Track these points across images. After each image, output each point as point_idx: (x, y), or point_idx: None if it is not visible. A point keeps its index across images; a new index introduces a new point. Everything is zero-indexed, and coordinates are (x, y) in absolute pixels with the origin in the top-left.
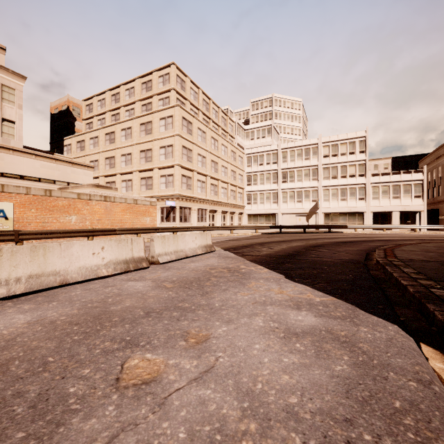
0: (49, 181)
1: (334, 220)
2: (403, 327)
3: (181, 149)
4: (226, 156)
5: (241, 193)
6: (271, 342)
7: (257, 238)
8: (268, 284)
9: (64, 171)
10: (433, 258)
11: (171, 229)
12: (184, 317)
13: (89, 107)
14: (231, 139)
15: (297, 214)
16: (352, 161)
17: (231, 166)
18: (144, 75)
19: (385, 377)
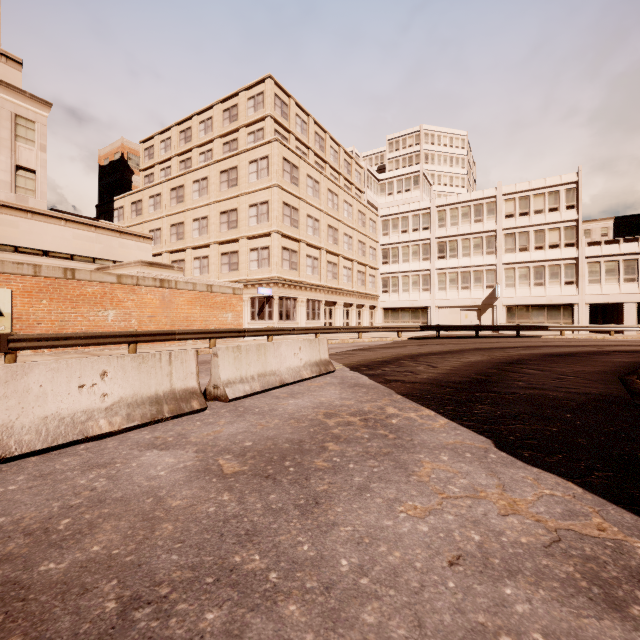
0: (86, 259)
1: (523, 317)
2: None
3: (281, 207)
4: (350, 219)
5: (373, 275)
6: None
7: (402, 346)
8: (465, 468)
9: (109, 244)
10: None
11: (263, 332)
12: None
13: (149, 152)
14: (358, 194)
15: (463, 307)
16: (553, 223)
17: (358, 234)
18: (227, 99)
19: None
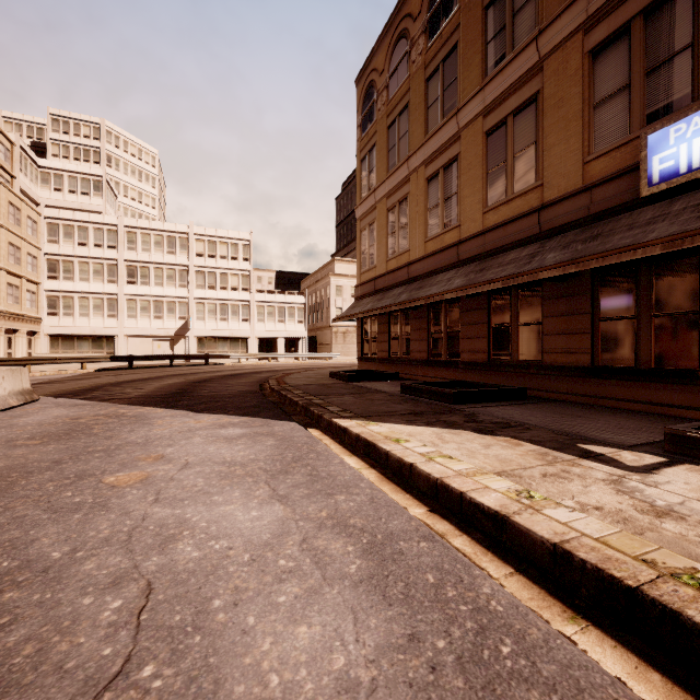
0: None
1: (212, 347)
2: (298, 424)
3: None
4: None
5: (33, 292)
6: (220, 445)
7: (94, 377)
8: (179, 419)
9: None
10: (314, 382)
11: None
12: (115, 453)
13: None
14: (6, 177)
15: (156, 337)
16: (234, 270)
17: (9, 234)
18: None
19: (293, 440)
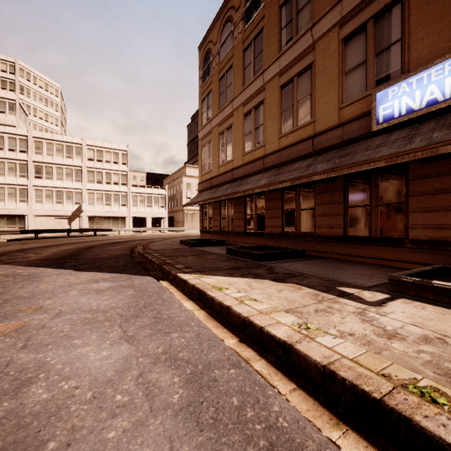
0: None
1: (100, 223)
2: (153, 277)
3: None
4: None
5: None
6: (90, 296)
7: (5, 245)
8: (63, 276)
9: None
10: (169, 247)
11: None
12: (1, 307)
13: None
14: None
15: (57, 216)
16: (116, 170)
17: None
18: None
19: (147, 290)
